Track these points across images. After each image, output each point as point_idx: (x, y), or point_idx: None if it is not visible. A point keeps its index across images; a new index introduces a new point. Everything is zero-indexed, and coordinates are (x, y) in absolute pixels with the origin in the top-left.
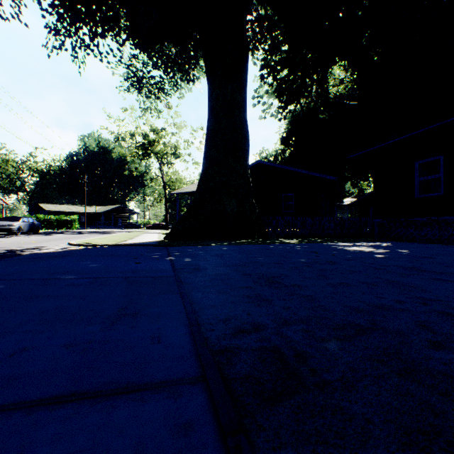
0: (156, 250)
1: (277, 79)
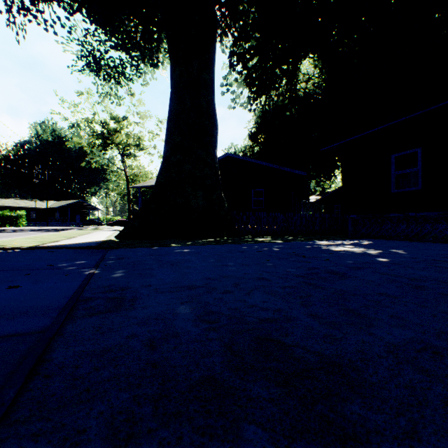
0: (85, 256)
1: (247, 67)
